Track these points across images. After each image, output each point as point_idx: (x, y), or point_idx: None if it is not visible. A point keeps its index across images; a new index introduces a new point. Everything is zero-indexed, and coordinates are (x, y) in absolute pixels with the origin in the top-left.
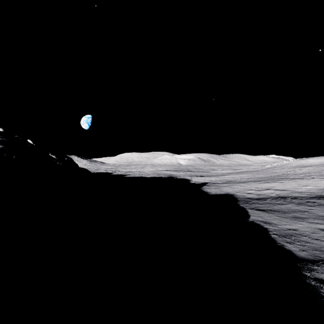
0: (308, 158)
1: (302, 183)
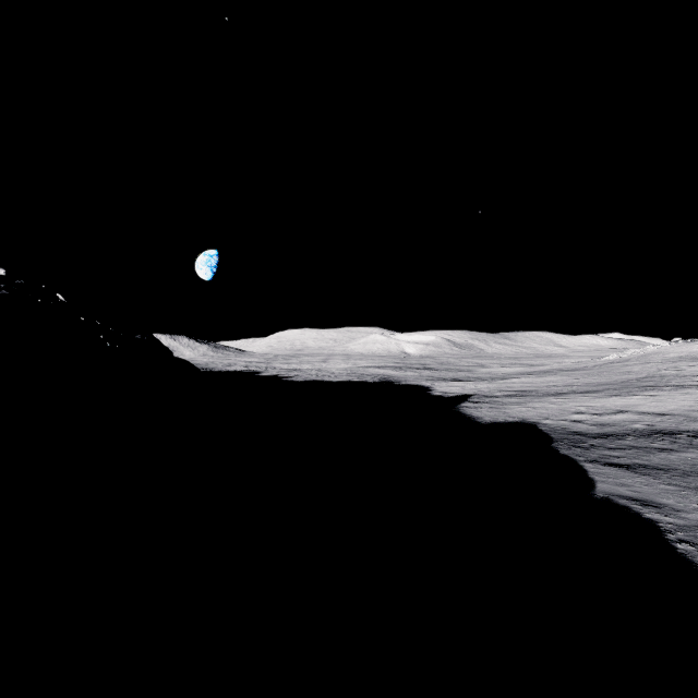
0: None
1: None
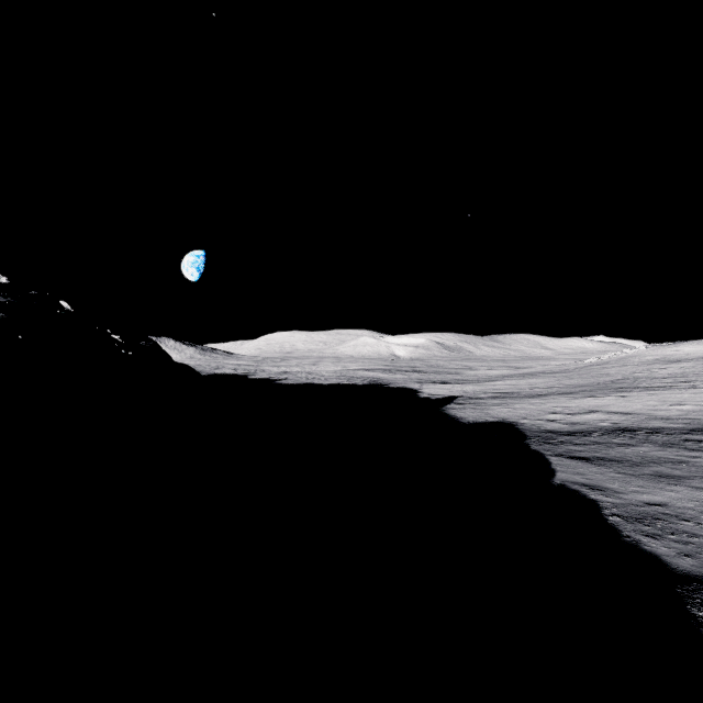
0: (680, 343)
1: (671, 397)
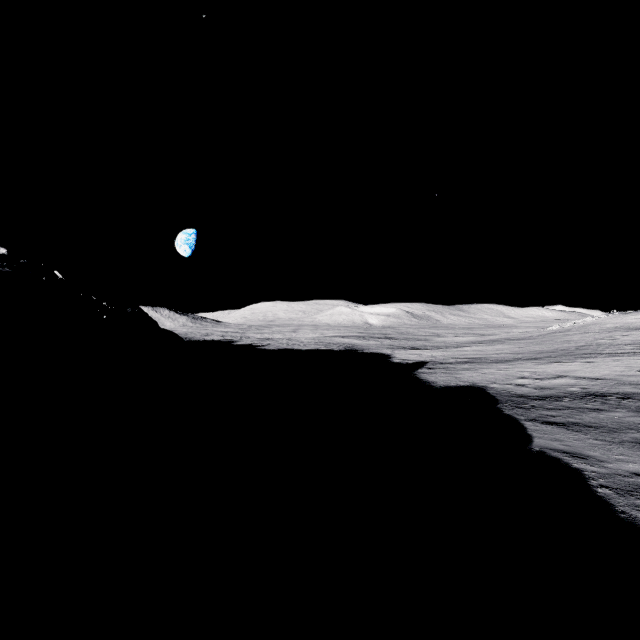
0: (639, 312)
1: (637, 363)
